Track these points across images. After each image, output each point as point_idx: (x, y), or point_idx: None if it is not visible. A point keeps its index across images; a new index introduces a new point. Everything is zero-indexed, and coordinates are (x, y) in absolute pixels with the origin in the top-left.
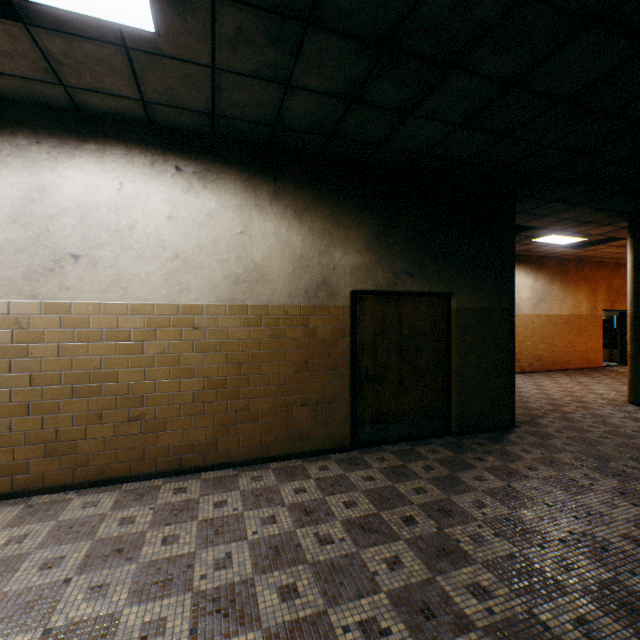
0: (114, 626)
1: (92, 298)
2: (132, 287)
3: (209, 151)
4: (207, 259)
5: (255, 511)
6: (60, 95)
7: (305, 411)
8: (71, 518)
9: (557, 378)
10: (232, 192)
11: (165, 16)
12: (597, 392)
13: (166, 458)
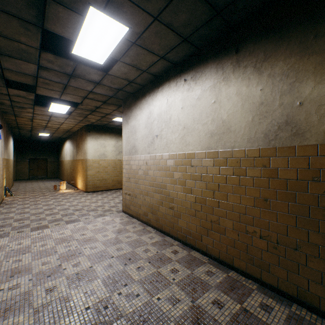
0: (92, 281)
1: (160, 152)
2: (170, 146)
3: (197, 60)
4: (196, 125)
5: (177, 288)
6: (148, 75)
7: (264, 244)
8: (142, 238)
9: None
10: (209, 78)
11: (122, 19)
12: None
13: (180, 233)
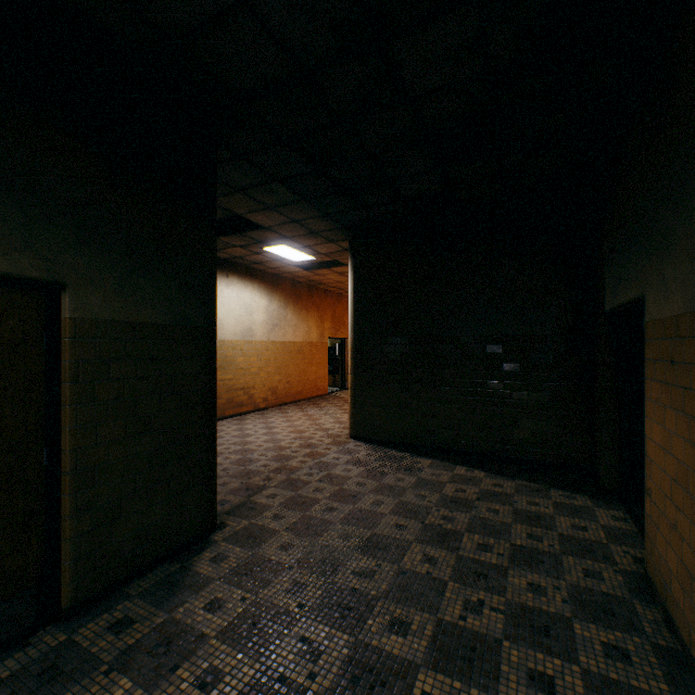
0: None
1: None
2: None
3: None
4: None
5: None
6: None
7: None
8: None
9: (291, 413)
10: None
11: None
12: (325, 427)
13: None
